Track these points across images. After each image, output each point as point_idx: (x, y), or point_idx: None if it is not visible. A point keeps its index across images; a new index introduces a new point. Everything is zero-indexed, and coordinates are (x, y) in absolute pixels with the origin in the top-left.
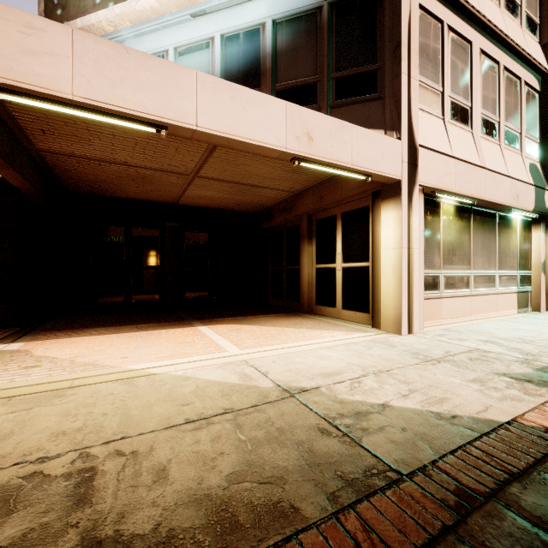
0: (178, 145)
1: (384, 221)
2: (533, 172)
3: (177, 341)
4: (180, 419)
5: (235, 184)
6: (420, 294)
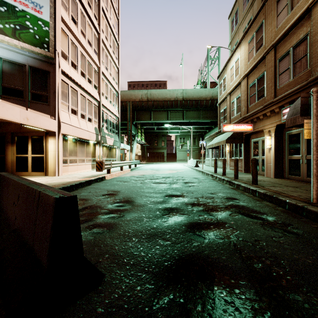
0: None
1: (50, 142)
2: (96, 130)
3: None
4: None
5: None
6: (62, 165)
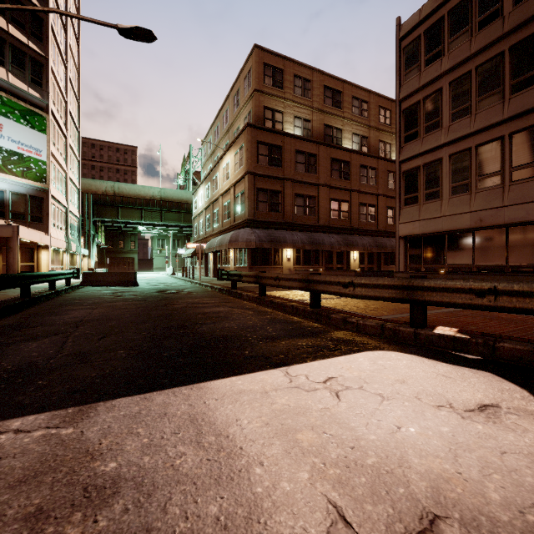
0: None
1: (43, 254)
2: (65, 237)
3: None
4: None
5: None
6: None
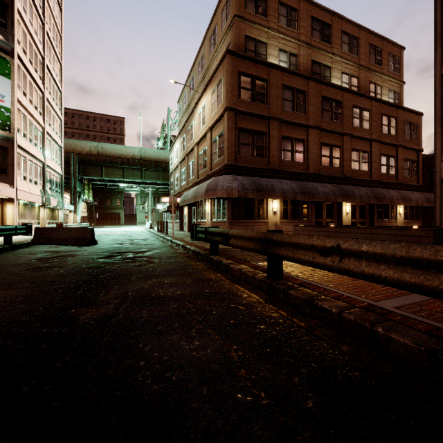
0: None
1: (8, 207)
2: (41, 192)
3: None
4: None
5: None
6: None
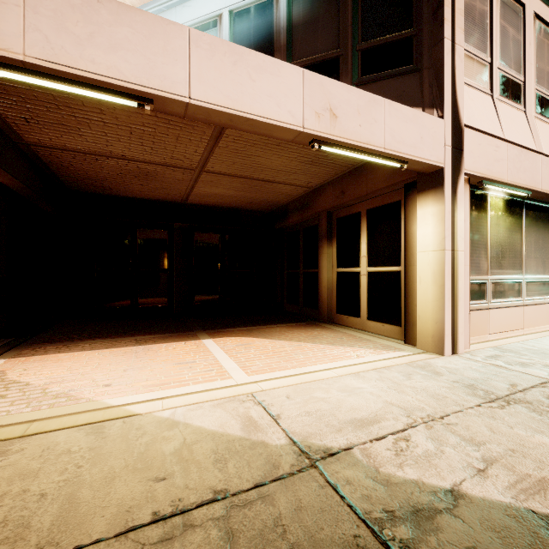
0: (178, 133)
1: (420, 218)
2: None
3: (175, 360)
4: (145, 512)
5: (246, 179)
6: (466, 306)
